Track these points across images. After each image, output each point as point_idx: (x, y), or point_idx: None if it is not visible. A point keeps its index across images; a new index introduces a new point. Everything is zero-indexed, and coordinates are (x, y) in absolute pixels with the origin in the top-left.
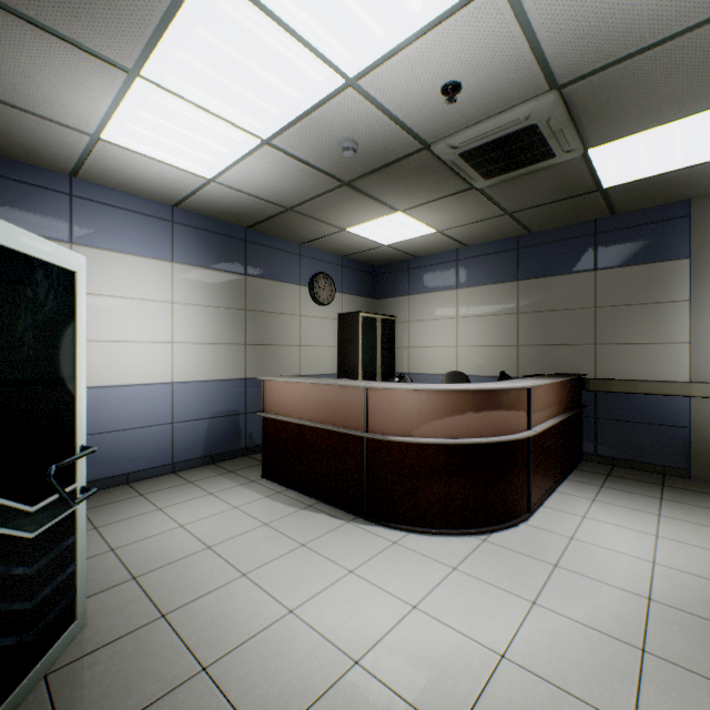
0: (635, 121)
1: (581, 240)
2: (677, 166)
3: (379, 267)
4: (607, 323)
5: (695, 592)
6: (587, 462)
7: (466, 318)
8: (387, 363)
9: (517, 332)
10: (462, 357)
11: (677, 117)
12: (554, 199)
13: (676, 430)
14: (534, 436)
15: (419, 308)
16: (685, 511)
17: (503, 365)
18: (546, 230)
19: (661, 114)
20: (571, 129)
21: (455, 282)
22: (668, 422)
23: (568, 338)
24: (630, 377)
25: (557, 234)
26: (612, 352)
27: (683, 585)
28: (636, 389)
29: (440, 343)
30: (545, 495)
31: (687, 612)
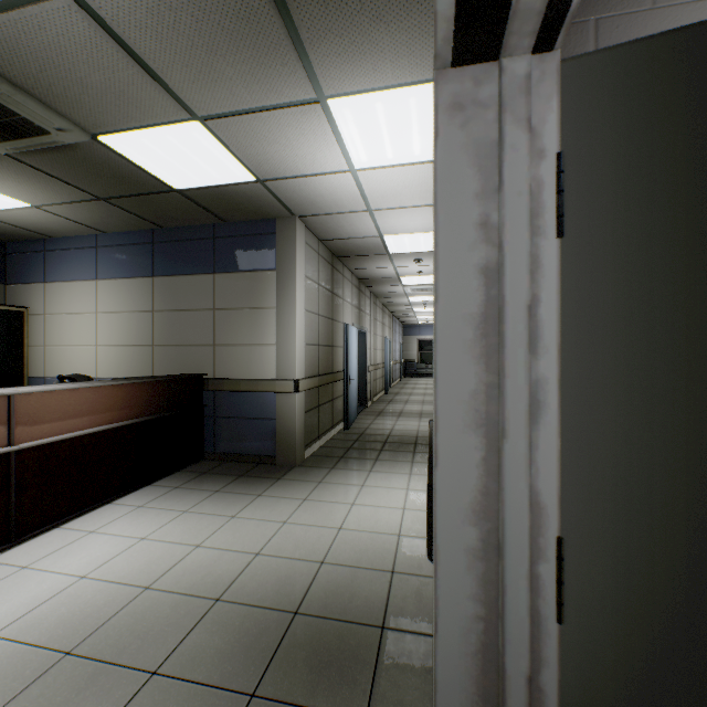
0: (107, 113)
1: (205, 242)
2: (223, 181)
3: (11, 244)
4: (223, 325)
5: (72, 607)
6: (207, 460)
7: (106, 314)
8: (8, 365)
9: (153, 331)
10: (102, 358)
11: (151, 121)
12: (136, 191)
13: (269, 423)
14: (37, 451)
15: (57, 299)
16: (218, 502)
17: (140, 366)
18: (177, 227)
19: (129, 113)
20: (30, 99)
21: (95, 272)
22: (264, 416)
23: (195, 339)
24: (239, 376)
25: (186, 233)
26: (227, 352)
27: (74, 600)
28: (241, 388)
29: (80, 341)
30: (78, 512)
31: (15, 642)
